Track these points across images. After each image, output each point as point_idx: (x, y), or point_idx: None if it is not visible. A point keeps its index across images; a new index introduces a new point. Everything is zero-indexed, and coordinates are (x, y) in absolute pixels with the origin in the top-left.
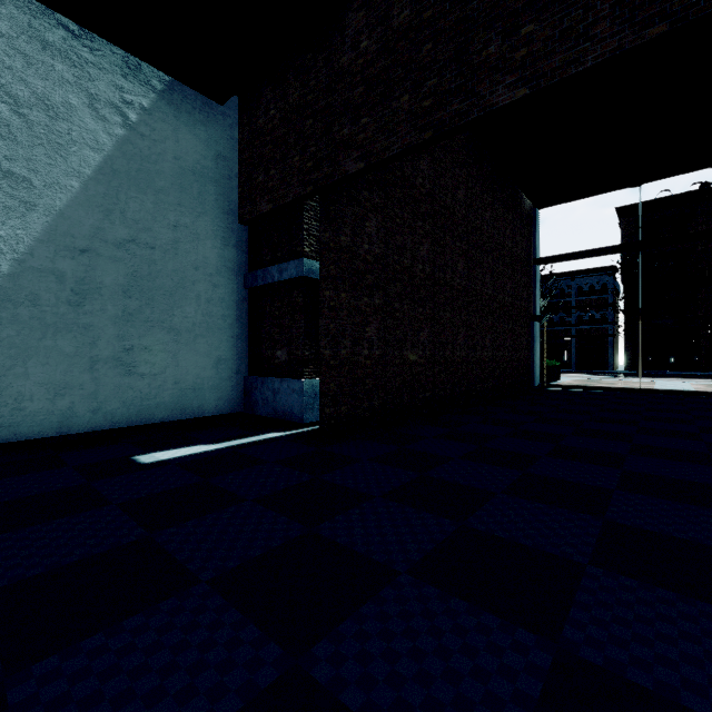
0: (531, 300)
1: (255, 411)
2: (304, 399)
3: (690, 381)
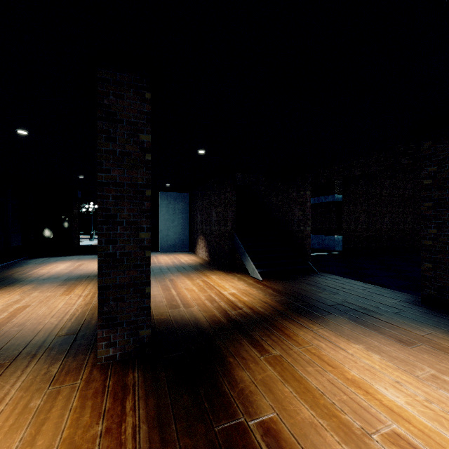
0: None
1: (314, 247)
2: (335, 243)
3: None
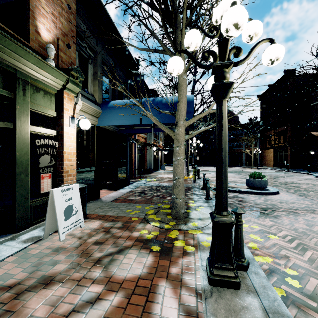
0: None
1: None
2: None
3: None
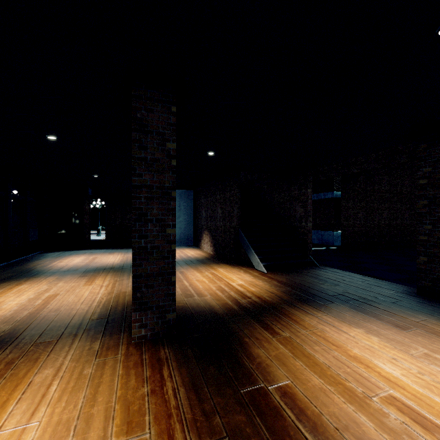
0: None
1: (313, 242)
2: (334, 238)
3: None
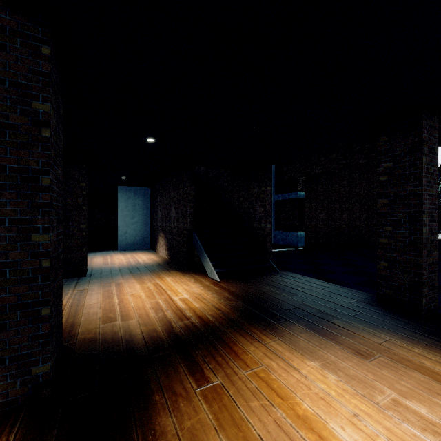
0: None
1: (278, 242)
2: (298, 239)
3: None
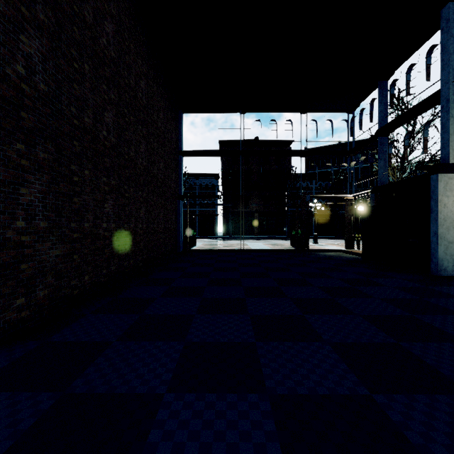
0: (178, 183)
1: None
2: None
3: (257, 241)
